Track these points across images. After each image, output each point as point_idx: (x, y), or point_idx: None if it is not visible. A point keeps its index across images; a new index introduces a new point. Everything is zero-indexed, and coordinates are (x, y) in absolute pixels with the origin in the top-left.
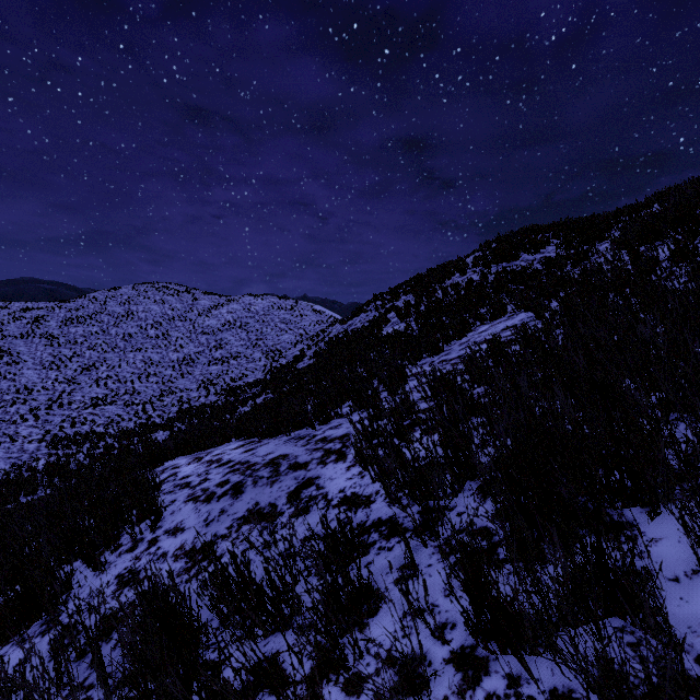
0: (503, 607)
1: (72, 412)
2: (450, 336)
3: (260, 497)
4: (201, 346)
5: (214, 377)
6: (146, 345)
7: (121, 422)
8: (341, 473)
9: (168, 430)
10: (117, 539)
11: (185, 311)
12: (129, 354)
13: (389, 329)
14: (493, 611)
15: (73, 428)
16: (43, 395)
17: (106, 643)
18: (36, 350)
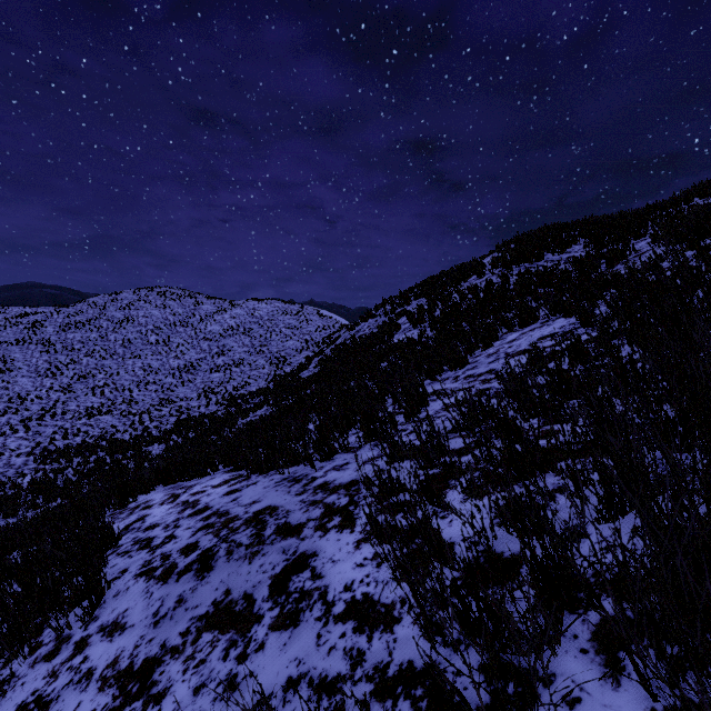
0: None
1: (65, 423)
2: (473, 345)
3: (234, 580)
4: (203, 352)
5: (216, 386)
6: (145, 351)
7: (116, 434)
8: (348, 551)
9: (164, 443)
10: (39, 633)
11: (187, 316)
12: (128, 361)
13: (402, 337)
14: None
15: (65, 440)
16: (36, 404)
17: None
18: (32, 357)
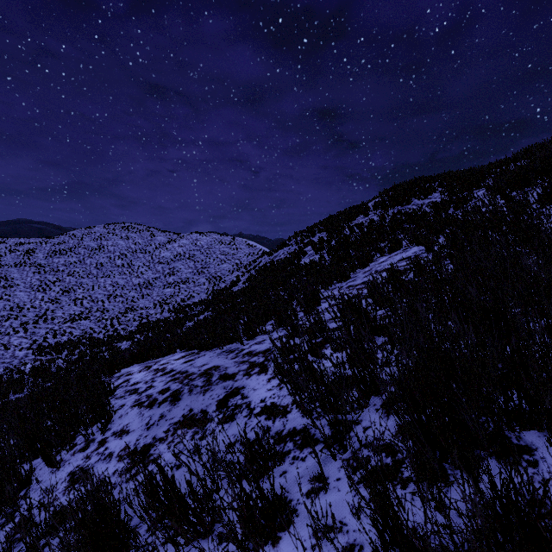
0: (412, 543)
1: (54, 326)
2: (355, 265)
3: (194, 404)
4: (158, 273)
5: (168, 298)
6: (114, 272)
7: (93, 334)
8: (263, 384)
9: (130, 340)
10: (73, 439)
11: (145, 245)
12: (100, 280)
13: (307, 260)
14: (402, 550)
15: (55, 338)
16: (31, 312)
17: (53, 538)
18: (27, 276)
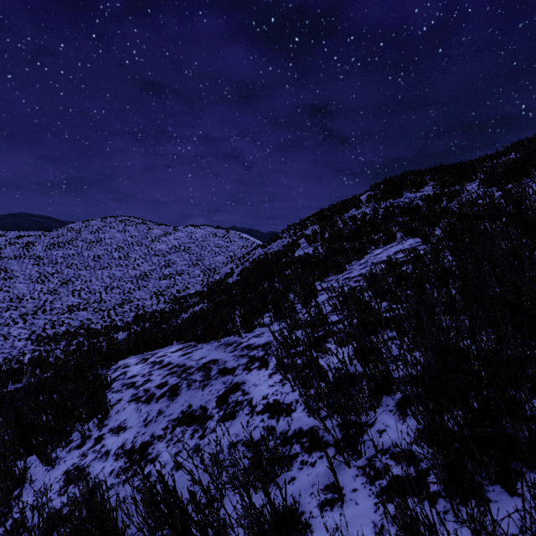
0: None
1: (53, 317)
2: (350, 258)
3: (193, 399)
4: (154, 265)
5: (164, 289)
6: (111, 264)
7: (91, 325)
8: (264, 379)
9: (127, 331)
10: (69, 435)
11: (141, 238)
12: (98, 272)
13: (301, 252)
14: None
15: (53, 329)
16: (30, 303)
17: None
18: (26, 268)
